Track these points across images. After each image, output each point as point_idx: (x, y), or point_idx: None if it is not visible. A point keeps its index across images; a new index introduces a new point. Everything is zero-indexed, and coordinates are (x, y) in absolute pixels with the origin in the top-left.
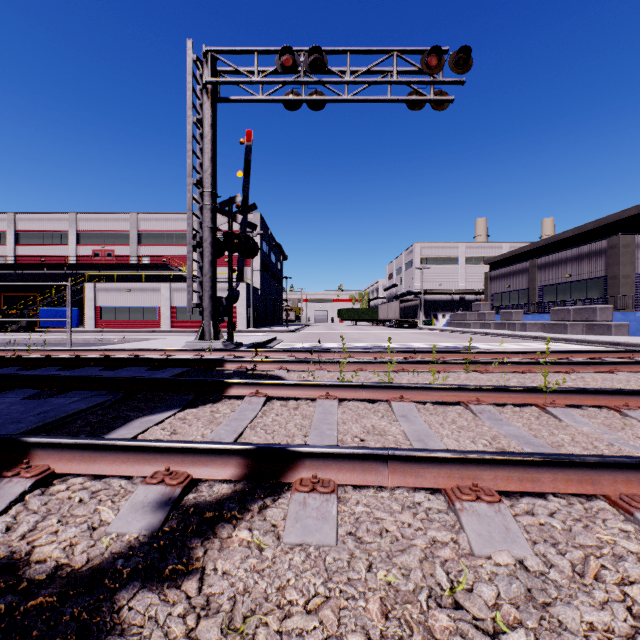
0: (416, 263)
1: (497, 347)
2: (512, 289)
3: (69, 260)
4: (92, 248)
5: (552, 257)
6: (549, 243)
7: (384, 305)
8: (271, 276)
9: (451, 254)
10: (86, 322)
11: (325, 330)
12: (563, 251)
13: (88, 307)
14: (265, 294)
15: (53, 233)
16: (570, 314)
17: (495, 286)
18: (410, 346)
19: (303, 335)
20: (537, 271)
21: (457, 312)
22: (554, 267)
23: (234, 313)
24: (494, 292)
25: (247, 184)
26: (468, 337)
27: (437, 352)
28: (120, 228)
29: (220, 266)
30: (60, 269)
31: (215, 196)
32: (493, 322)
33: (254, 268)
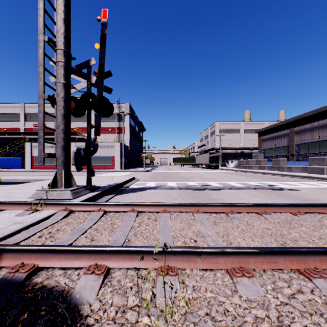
0: (216, 132)
1: (295, 186)
2: (277, 146)
3: (19, 130)
4: (33, 123)
5: (305, 126)
6: (296, 120)
7: (199, 156)
8: (136, 139)
9: (236, 127)
10: (26, 165)
11: (166, 170)
12: (313, 122)
13: (27, 157)
14: (132, 149)
15: (11, 114)
16: (324, 161)
17: (265, 144)
18: (229, 185)
19: (153, 174)
20: (294, 135)
21: (243, 160)
22: (307, 132)
23: (113, 160)
24: (265, 148)
25: (103, 54)
26: (258, 176)
27: (290, 205)
28: (49, 112)
29: (106, 133)
30: (15, 135)
31: (68, 55)
32: (266, 166)
33: (126, 134)
